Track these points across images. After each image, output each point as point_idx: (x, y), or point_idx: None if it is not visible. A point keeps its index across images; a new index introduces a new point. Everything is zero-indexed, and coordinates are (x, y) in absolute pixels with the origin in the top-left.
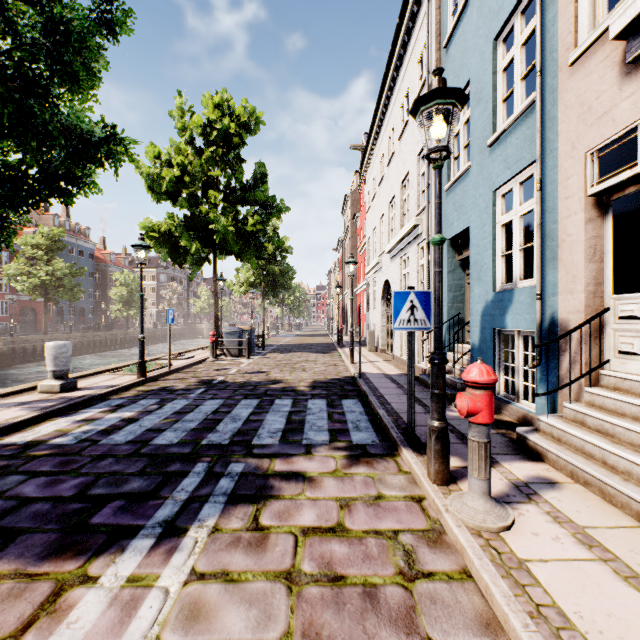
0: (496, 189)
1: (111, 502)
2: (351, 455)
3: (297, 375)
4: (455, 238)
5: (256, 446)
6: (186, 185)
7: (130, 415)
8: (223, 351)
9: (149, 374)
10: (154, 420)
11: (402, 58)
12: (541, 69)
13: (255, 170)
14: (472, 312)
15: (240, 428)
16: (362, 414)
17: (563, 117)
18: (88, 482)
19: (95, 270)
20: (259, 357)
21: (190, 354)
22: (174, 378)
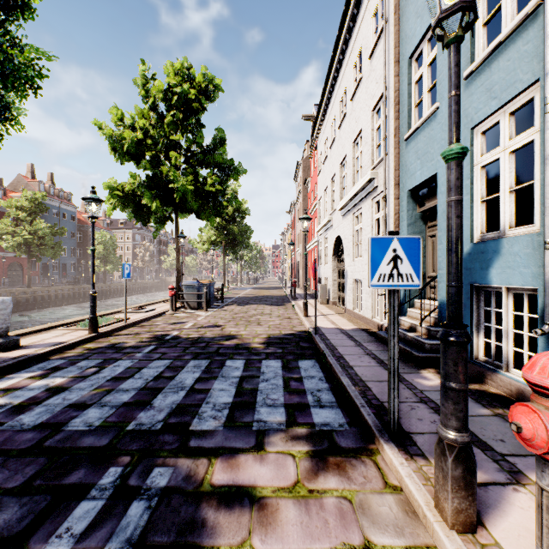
0: (475, 126)
1: None
2: (315, 451)
3: (252, 329)
4: (416, 189)
5: (194, 434)
6: (148, 147)
7: (60, 382)
8: (184, 304)
9: (103, 329)
10: (84, 390)
11: (355, 18)
12: None
13: (214, 135)
14: (440, 266)
15: (180, 403)
16: (322, 381)
17: None
18: None
19: (77, 230)
20: (217, 310)
21: (152, 307)
22: (128, 333)
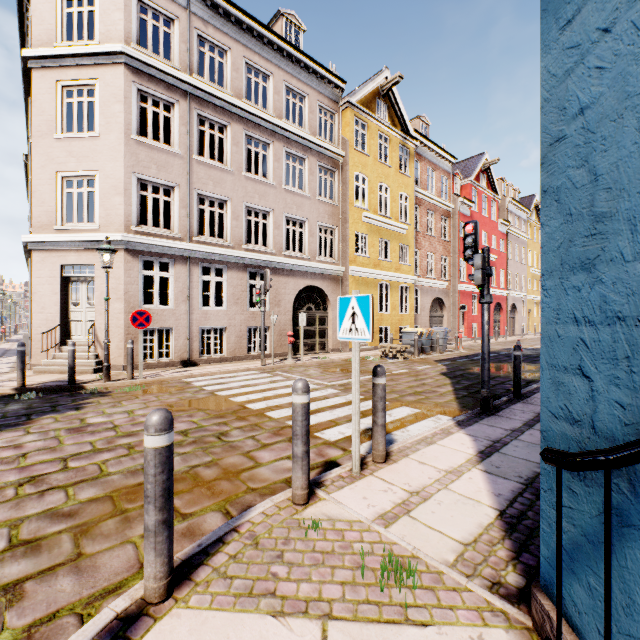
0: None
1: None
2: None
3: None
4: None
5: None
6: None
7: None
8: None
9: None
10: None
11: None
12: None
13: None
14: None
15: None
16: None
17: None
18: None
19: None
20: None
21: None
22: None
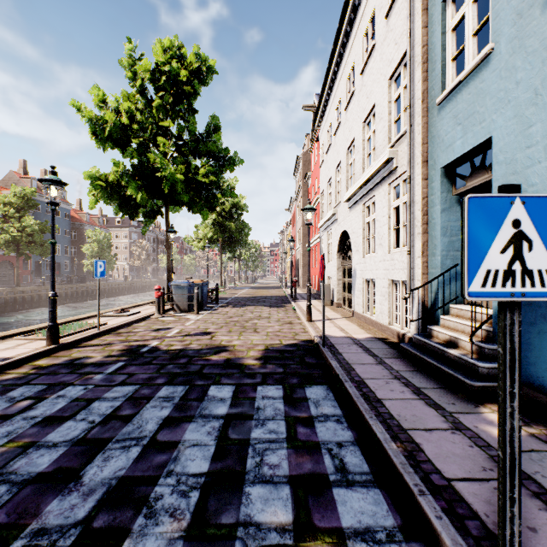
0: None
1: None
2: None
3: (247, 338)
4: (452, 165)
5: None
6: (134, 133)
7: None
8: (174, 305)
9: (68, 338)
10: None
11: None
12: None
13: (208, 123)
14: None
15: (125, 474)
16: (342, 425)
17: None
18: None
19: (71, 228)
20: (210, 312)
21: (138, 309)
22: (98, 343)
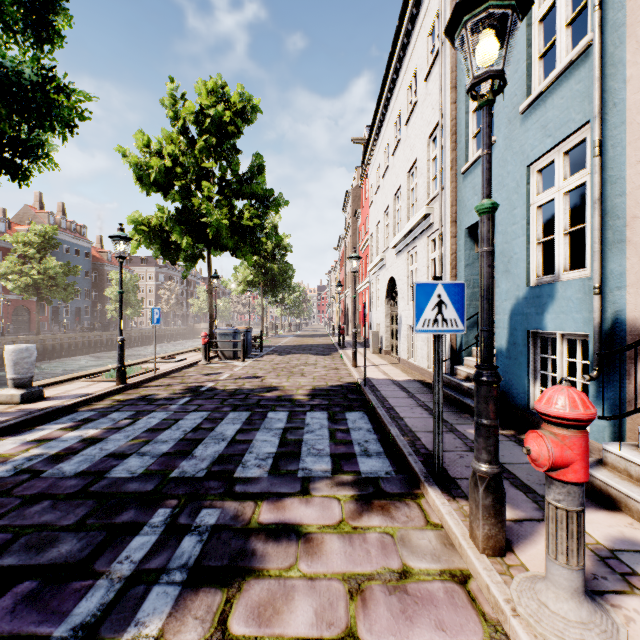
0: (531, 163)
1: (17, 584)
2: (360, 495)
3: (295, 381)
4: (474, 227)
5: (239, 480)
6: (178, 176)
7: (94, 433)
8: (217, 353)
9: (131, 380)
10: (120, 441)
11: (410, 35)
12: (601, 1)
13: (252, 162)
14: (497, 311)
15: (222, 452)
16: (370, 432)
17: (635, 57)
18: (0, 544)
19: (91, 269)
20: (255, 360)
21: (182, 356)
22: (158, 384)
